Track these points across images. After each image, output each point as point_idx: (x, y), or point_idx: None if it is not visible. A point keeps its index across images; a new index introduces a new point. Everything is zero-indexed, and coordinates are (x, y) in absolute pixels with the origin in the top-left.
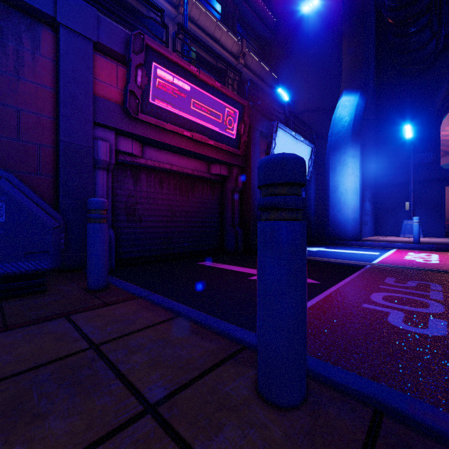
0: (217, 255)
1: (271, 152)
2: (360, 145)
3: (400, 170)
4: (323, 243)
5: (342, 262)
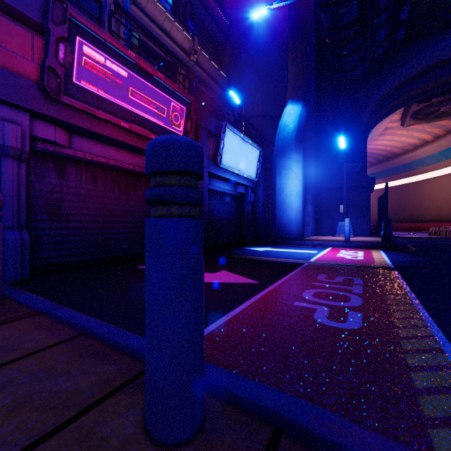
0: None
1: (220, 152)
2: (302, 152)
3: (336, 176)
4: (270, 243)
5: (284, 261)
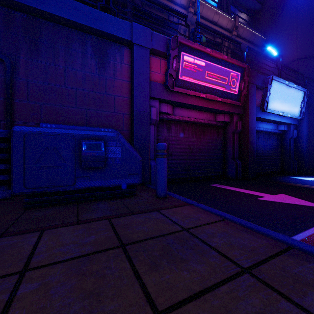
0: (222, 180)
1: (266, 100)
2: None
3: None
4: None
5: None
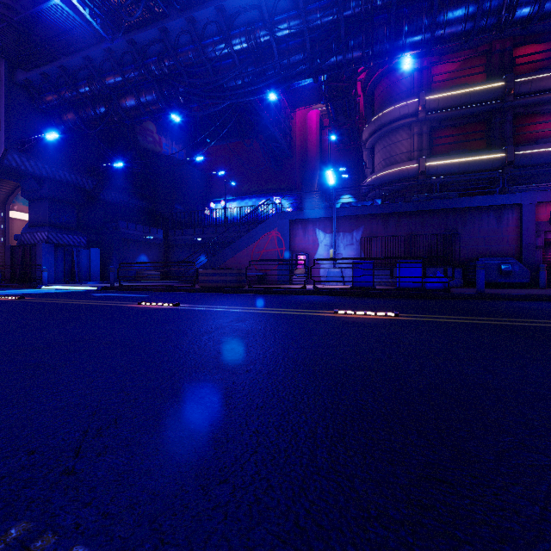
0: None
1: None
2: None
3: None
4: None
5: None
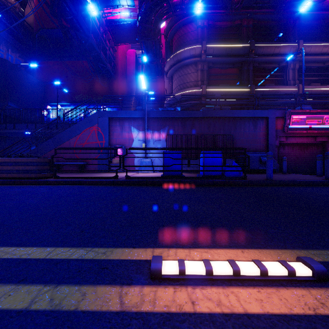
0: None
1: None
2: None
3: None
4: None
5: None
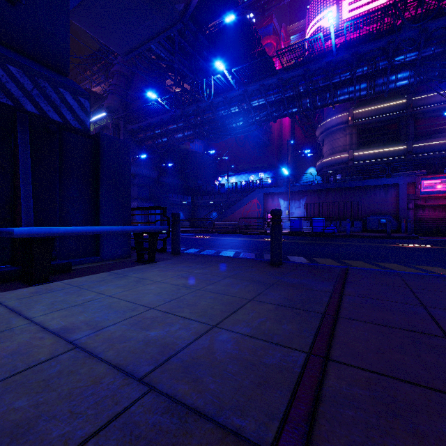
0: None
1: None
2: None
3: None
4: None
5: None
